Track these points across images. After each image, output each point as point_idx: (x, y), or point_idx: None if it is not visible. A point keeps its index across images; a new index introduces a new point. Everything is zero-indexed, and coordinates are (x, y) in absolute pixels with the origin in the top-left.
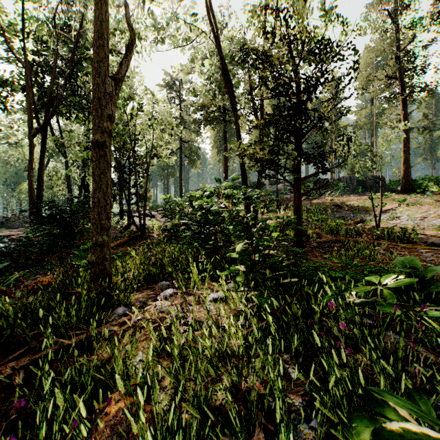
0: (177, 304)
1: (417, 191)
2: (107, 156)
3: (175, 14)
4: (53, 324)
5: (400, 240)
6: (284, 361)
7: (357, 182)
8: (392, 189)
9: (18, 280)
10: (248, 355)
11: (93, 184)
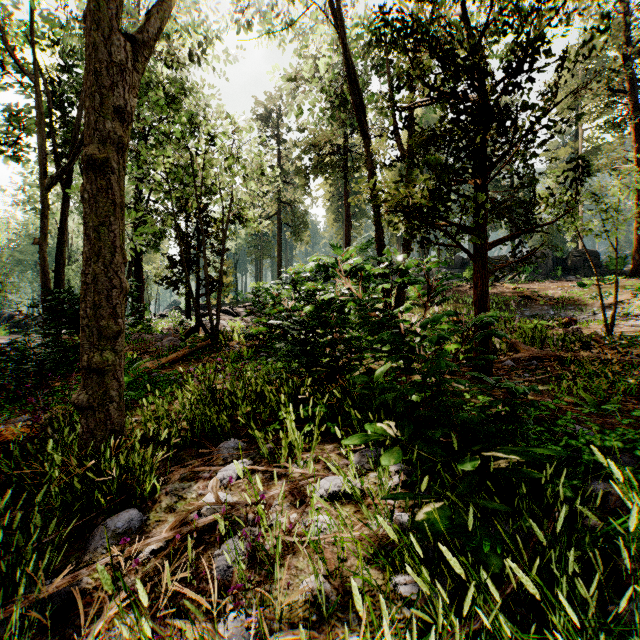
0: None
1: None
2: (113, 190)
3: None
4: None
5: None
6: None
7: (554, 261)
8: (611, 271)
9: None
10: None
11: (85, 247)
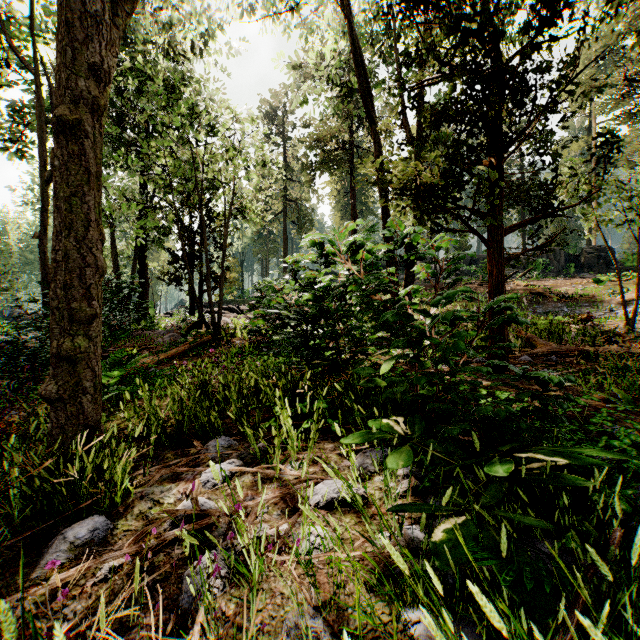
0: None
1: None
2: (87, 156)
3: None
4: None
5: None
6: None
7: (566, 258)
8: (626, 268)
9: None
10: None
11: (55, 220)
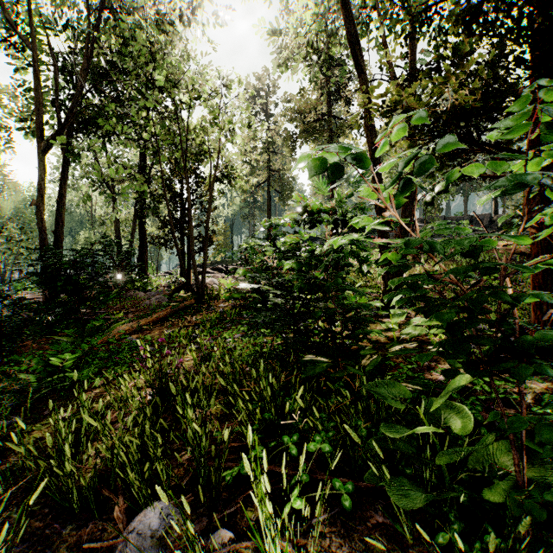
0: None
1: None
2: None
3: None
4: None
5: None
6: None
7: None
8: None
9: None
10: None
11: None
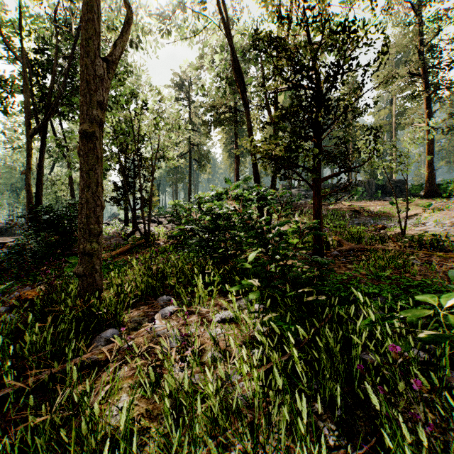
0: (178, 325)
1: (442, 195)
2: (97, 149)
3: (182, 3)
4: (20, 353)
5: (431, 248)
6: (316, 415)
7: (376, 187)
8: (413, 194)
9: (5, 293)
10: (268, 415)
11: (81, 182)
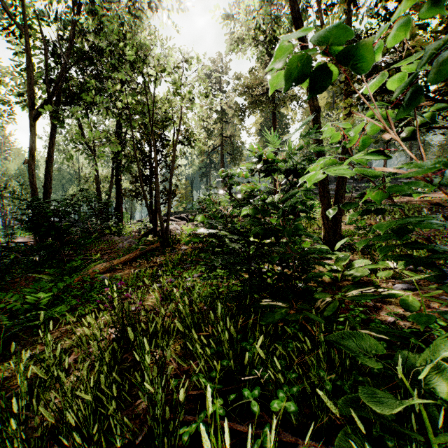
0: None
1: None
2: None
3: None
4: None
5: None
6: None
7: None
8: None
9: None
10: None
11: None
